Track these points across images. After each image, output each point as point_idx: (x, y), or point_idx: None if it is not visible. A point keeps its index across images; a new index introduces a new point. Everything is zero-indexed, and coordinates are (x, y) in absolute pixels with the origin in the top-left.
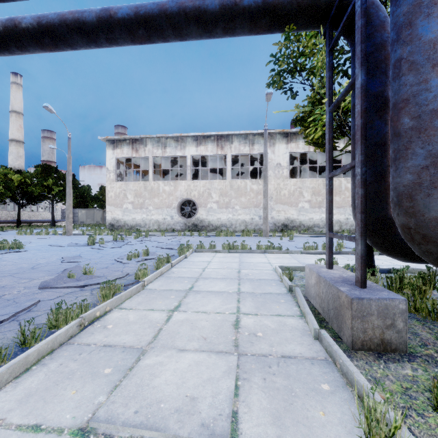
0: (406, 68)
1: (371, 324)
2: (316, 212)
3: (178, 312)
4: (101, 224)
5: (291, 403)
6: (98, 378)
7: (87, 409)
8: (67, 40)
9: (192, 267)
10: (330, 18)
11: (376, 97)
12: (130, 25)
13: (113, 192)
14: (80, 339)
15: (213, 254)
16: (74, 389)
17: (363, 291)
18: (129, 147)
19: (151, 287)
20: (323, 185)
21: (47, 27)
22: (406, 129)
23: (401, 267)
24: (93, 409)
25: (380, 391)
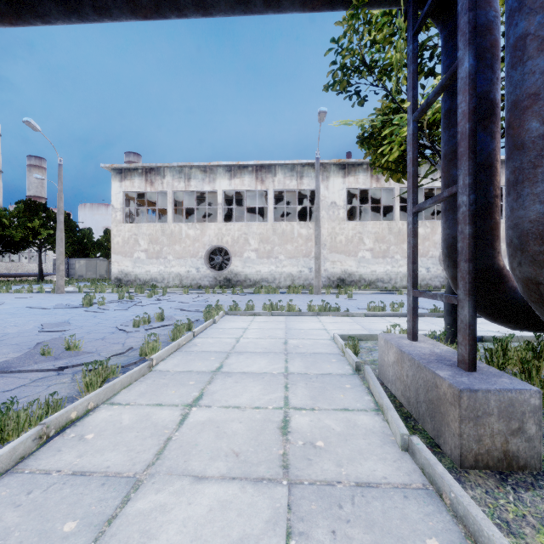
0: (535, 47)
1: (489, 429)
2: (380, 263)
3: (198, 408)
4: (106, 278)
5: None
6: None
7: None
8: (34, 7)
9: (222, 337)
10: None
11: (478, 100)
12: None
13: (120, 237)
14: (36, 463)
15: (251, 318)
16: None
17: (474, 378)
18: (142, 178)
19: (162, 367)
20: (388, 230)
21: None
22: (535, 138)
23: (493, 333)
24: None
25: None
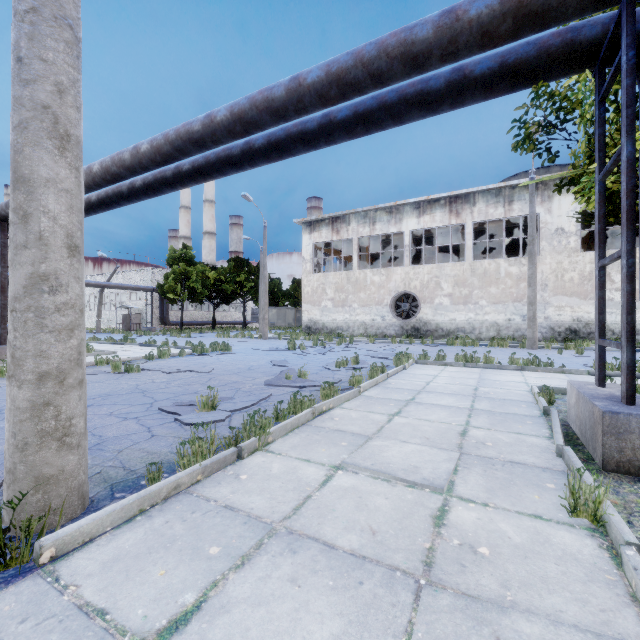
0: None
1: (630, 444)
2: None
3: (399, 417)
4: (293, 326)
5: (508, 487)
6: (339, 446)
7: (336, 459)
8: (290, 151)
9: (413, 380)
10: (599, 59)
11: None
12: (349, 125)
13: (309, 287)
14: (315, 423)
15: (442, 368)
16: (324, 448)
17: (626, 408)
18: (329, 228)
19: (367, 394)
20: None
21: (275, 144)
22: None
23: None
24: (340, 460)
25: (615, 499)
